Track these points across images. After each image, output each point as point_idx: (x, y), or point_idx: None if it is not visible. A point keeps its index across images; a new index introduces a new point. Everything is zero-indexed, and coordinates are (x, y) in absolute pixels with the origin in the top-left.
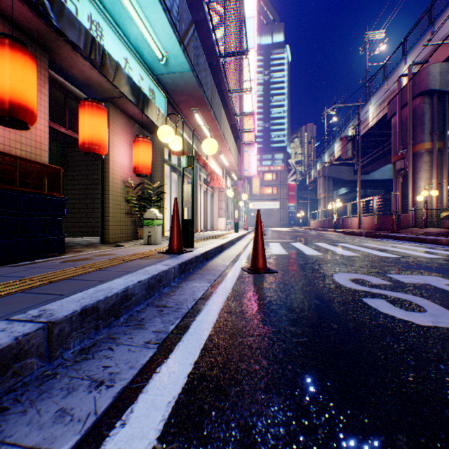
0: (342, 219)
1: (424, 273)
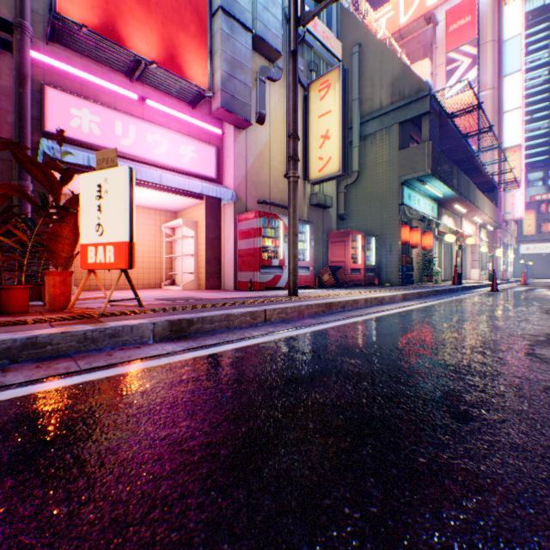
0: None
1: None
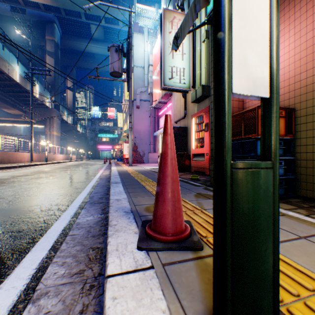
0: None
1: None
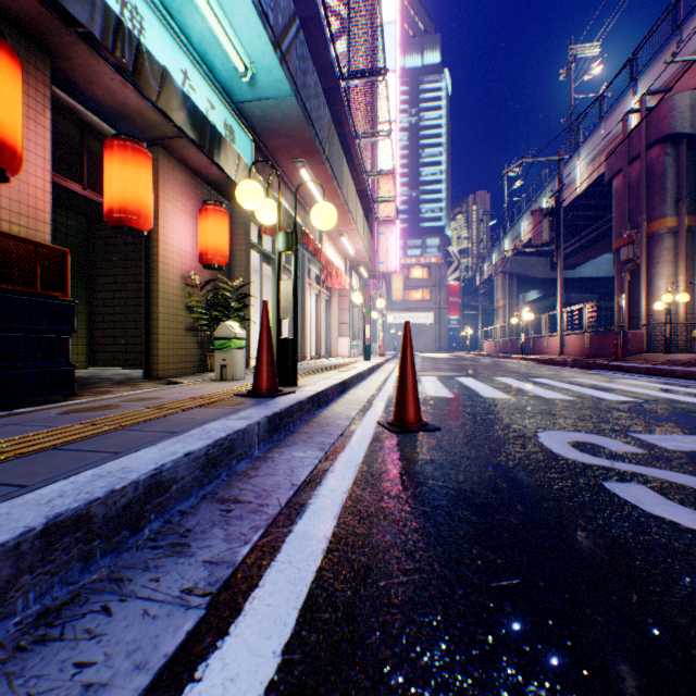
0: (533, 339)
1: (695, 431)
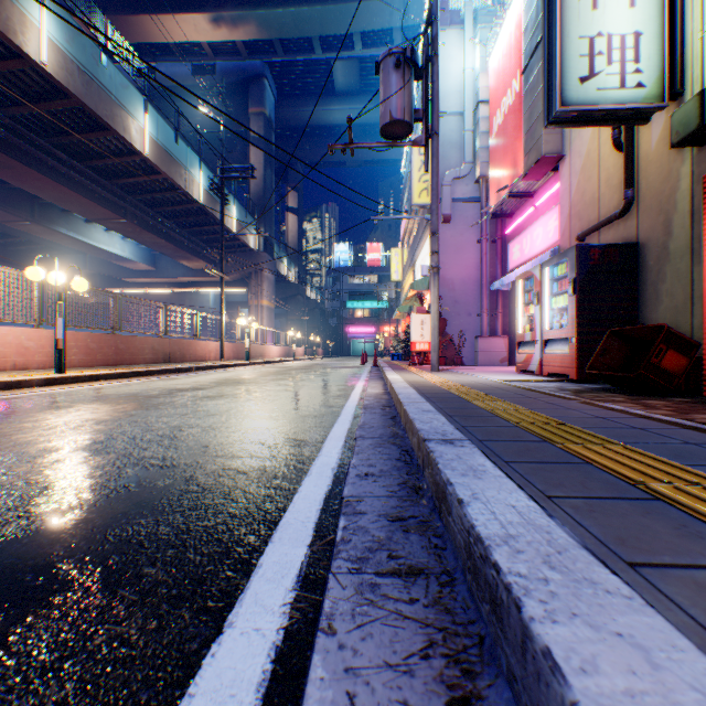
0: None
1: None
